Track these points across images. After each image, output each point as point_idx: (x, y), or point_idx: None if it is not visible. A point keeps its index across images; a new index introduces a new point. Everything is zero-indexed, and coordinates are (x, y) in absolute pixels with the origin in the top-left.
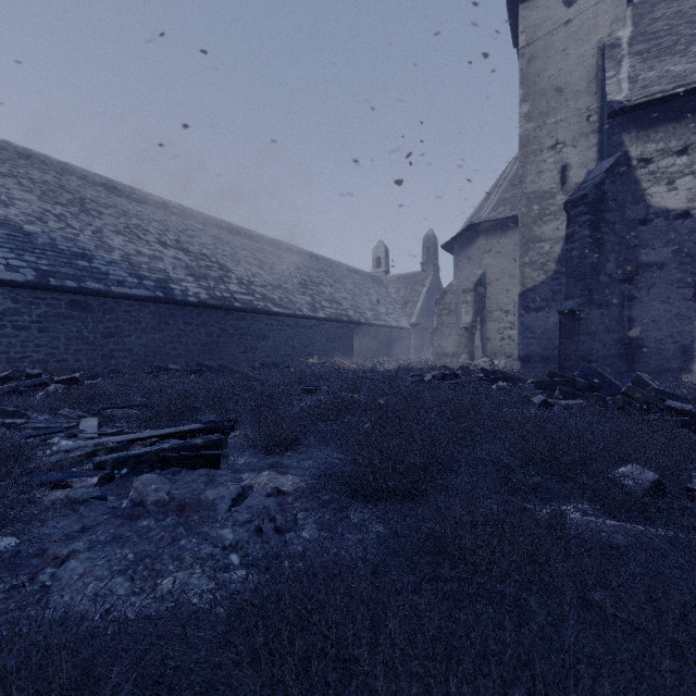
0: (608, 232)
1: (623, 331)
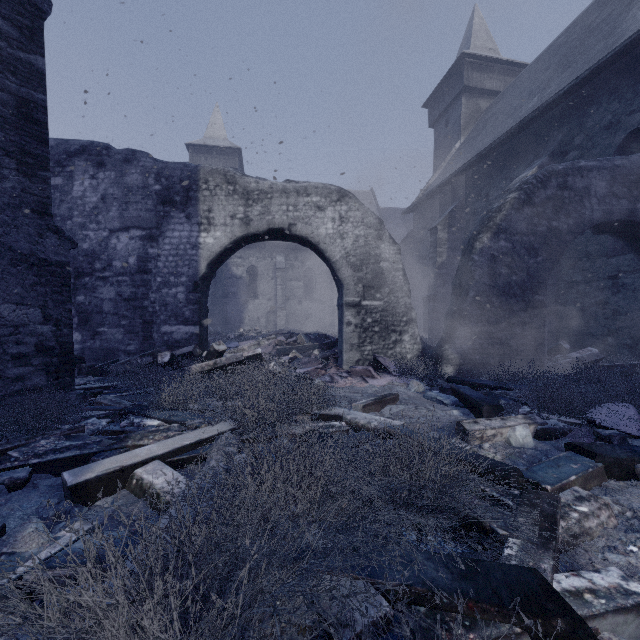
0: (219, 280)
1: (224, 314)
